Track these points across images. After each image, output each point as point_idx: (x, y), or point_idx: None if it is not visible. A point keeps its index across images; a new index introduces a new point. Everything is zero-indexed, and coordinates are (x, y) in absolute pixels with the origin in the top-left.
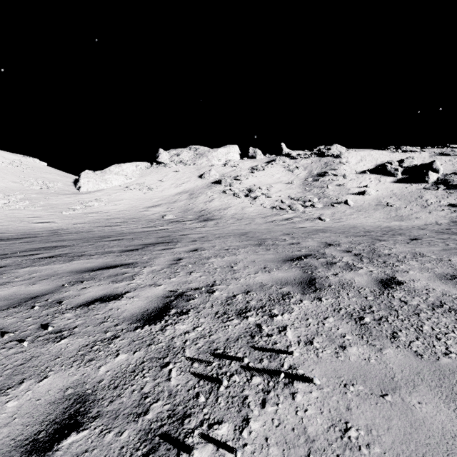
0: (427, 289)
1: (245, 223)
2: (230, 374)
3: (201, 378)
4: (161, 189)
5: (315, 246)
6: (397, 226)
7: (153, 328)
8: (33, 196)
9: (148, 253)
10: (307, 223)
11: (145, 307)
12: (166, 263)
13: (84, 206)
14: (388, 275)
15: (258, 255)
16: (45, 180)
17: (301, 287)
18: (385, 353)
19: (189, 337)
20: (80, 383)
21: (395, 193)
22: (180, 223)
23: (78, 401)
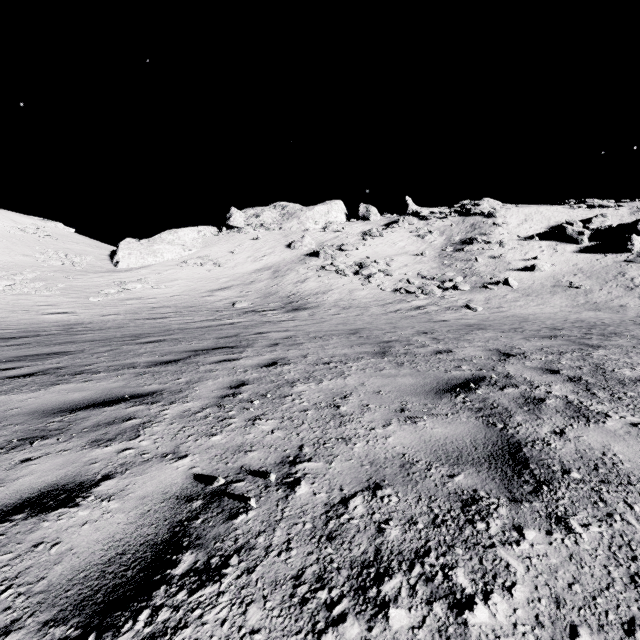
0: None
1: (355, 313)
2: None
3: None
4: (232, 264)
5: (483, 358)
6: (594, 318)
7: None
8: (50, 274)
9: (191, 370)
10: (449, 313)
11: (121, 539)
12: (213, 395)
13: (121, 289)
14: None
15: (384, 379)
16: (69, 252)
17: (499, 473)
18: None
19: None
20: None
21: (580, 268)
22: (257, 313)
23: None
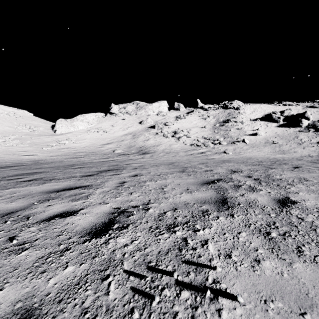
0: (317, 208)
1: (172, 155)
2: (162, 288)
3: (136, 291)
4: (112, 132)
5: (224, 173)
6: (281, 157)
7: (98, 241)
8: (22, 136)
9: (101, 178)
10: (216, 155)
11: (94, 222)
12: (113, 186)
13: (58, 144)
14: (283, 195)
15: (182, 180)
16: (31, 125)
17: (217, 205)
18: (295, 267)
19: (127, 250)
20: (29, 296)
21: (278, 134)
22: (126, 155)
23: (25, 316)
